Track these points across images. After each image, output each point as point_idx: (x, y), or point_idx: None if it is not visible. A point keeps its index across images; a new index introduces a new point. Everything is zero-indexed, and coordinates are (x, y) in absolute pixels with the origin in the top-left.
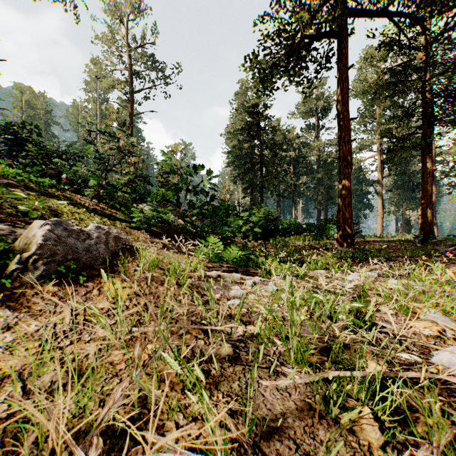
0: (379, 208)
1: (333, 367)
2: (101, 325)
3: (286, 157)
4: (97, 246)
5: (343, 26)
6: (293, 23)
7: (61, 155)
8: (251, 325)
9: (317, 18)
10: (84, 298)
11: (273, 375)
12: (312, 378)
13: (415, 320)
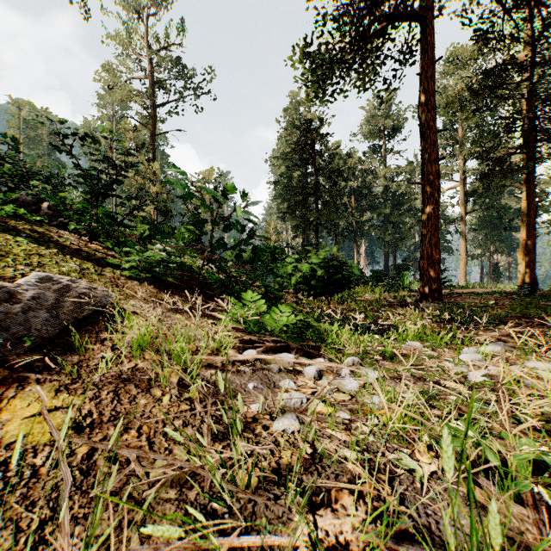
0: (462, 251)
1: None
2: None
3: (346, 188)
4: (30, 314)
5: (428, 6)
6: None
7: (48, 178)
8: (325, 511)
9: None
10: None
11: None
12: None
13: None
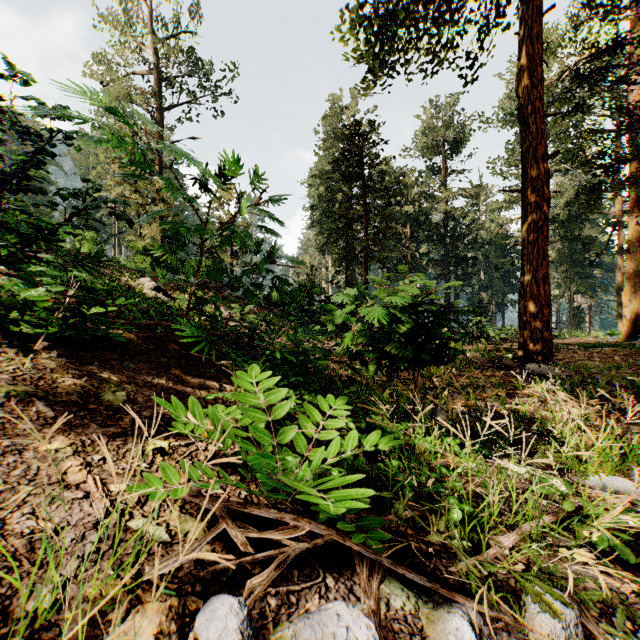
0: None
1: None
2: None
3: (398, 215)
4: None
5: None
6: None
7: None
8: None
9: None
10: None
11: None
12: None
13: None
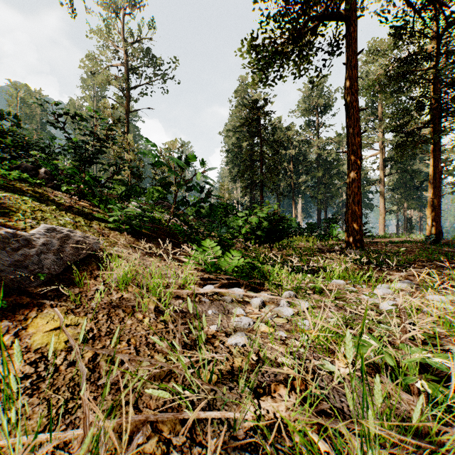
0: (381, 207)
1: None
2: None
3: (286, 155)
4: (42, 256)
5: (352, 8)
6: (299, 3)
7: (43, 148)
8: (267, 398)
9: None
10: None
11: None
12: None
13: None
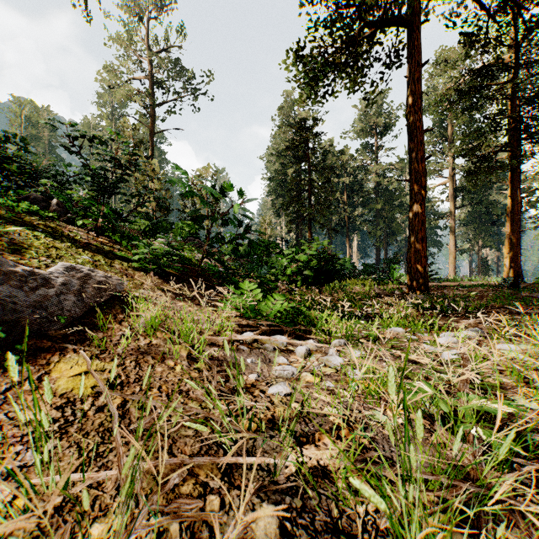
0: (451, 245)
1: None
2: (5, 470)
3: (339, 184)
4: (61, 297)
5: (415, 12)
6: (353, 6)
7: (55, 176)
8: (310, 446)
9: None
10: (0, 400)
11: None
12: None
13: None
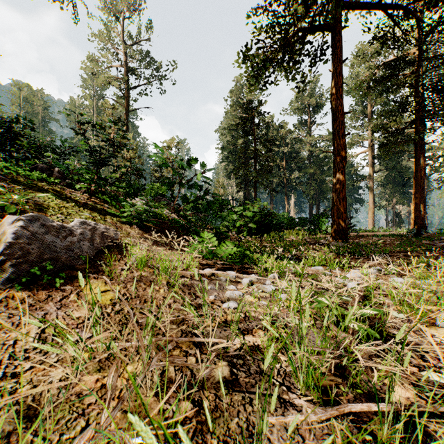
0: (370, 202)
1: (350, 392)
2: (74, 340)
3: (279, 152)
4: (81, 243)
5: (337, 20)
6: (288, 16)
7: (54, 149)
8: (249, 335)
9: (312, 11)
10: (58, 305)
11: (279, 407)
12: (329, 414)
13: (431, 326)
